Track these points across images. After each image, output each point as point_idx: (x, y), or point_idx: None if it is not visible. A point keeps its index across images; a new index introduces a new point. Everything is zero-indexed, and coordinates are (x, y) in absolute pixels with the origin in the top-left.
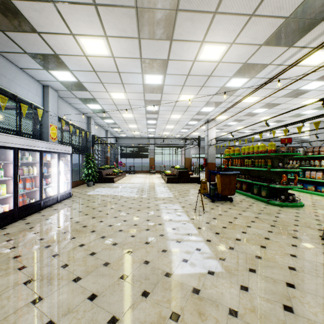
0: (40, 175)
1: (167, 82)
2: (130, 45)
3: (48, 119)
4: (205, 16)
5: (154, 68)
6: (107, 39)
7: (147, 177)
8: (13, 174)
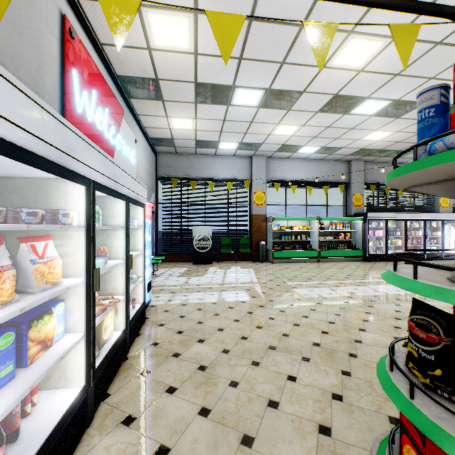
0: (423, 237)
1: None
2: None
3: None
4: None
5: None
6: None
7: None
8: (404, 234)
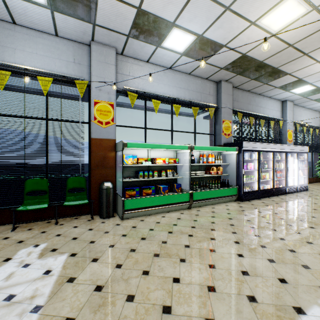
0: (285, 169)
1: None
2: None
3: (286, 126)
4: None
5: None
6: None
7: None
8: (272, 167)
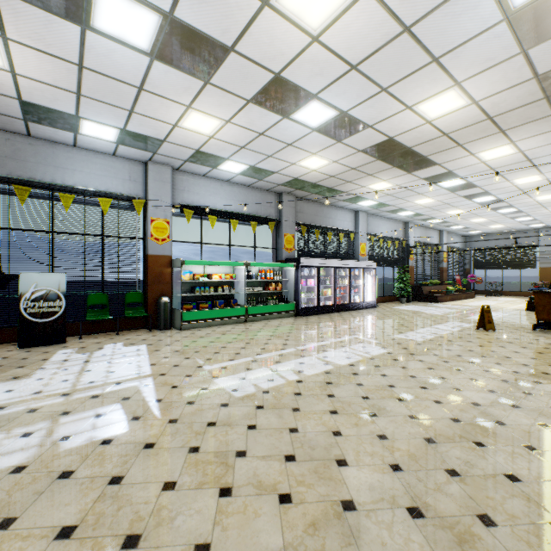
0: (349, 285)
1: (472, 180)
2: (405, 177)
3: (358, 239)
4: (453, 149)
5: (441, 178)
6: (386, 181)
7: (512, 302)
8: (333, 283)
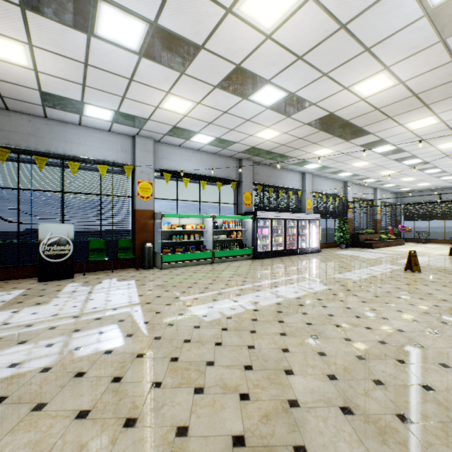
0: (297, 234)
1: (401, 146)
2: (344, 145)
3: (305, 195)
4: (384, 121)
5: (374, 145)
6: (327, 148)
7: (437, 248)
8: (284, 232)
